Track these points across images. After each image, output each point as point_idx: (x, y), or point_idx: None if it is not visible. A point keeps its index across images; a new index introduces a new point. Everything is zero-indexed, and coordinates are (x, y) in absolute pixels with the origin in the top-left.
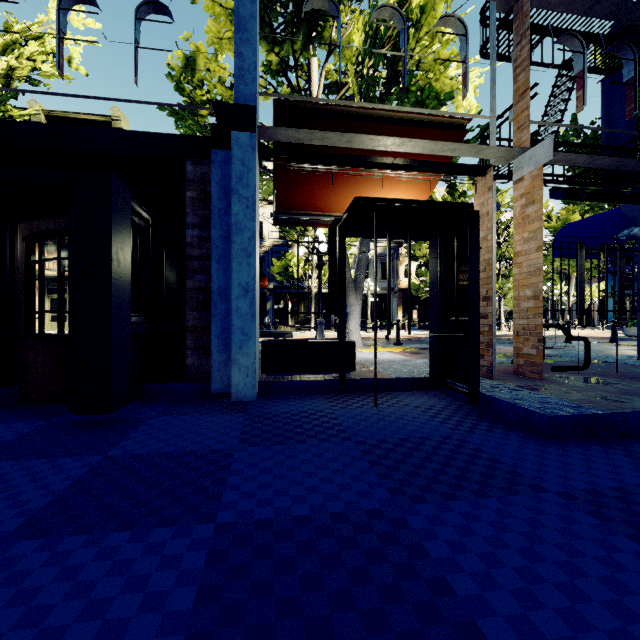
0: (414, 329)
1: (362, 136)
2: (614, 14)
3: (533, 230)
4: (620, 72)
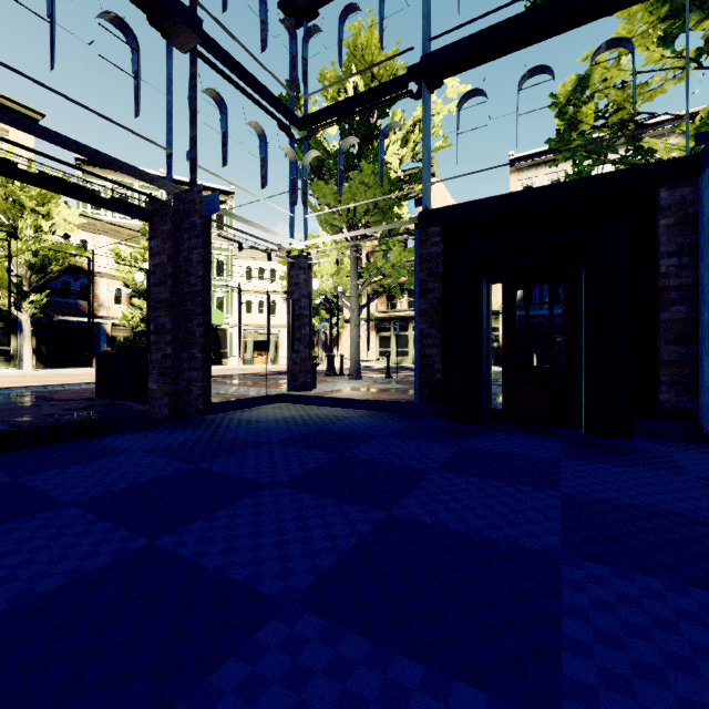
0: None
1: None
2: None
3: None
4: None
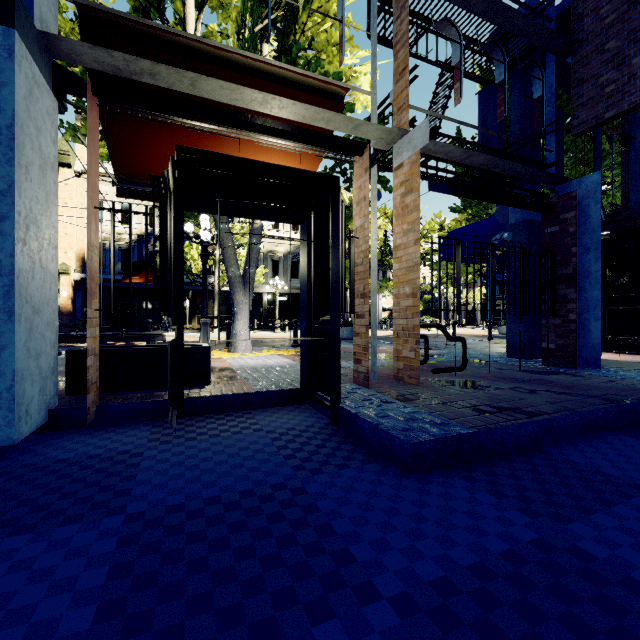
0: None
1: (209, 79)
2: (487, 13)
3: (412, 221)
4: (494, 86)
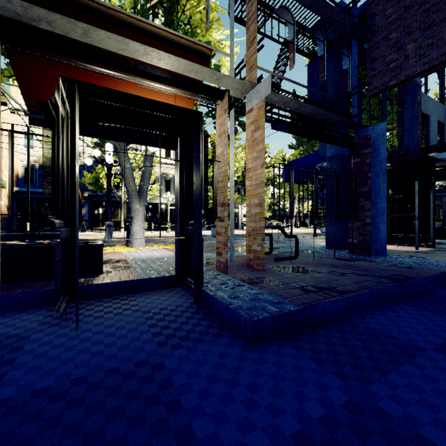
0: (204, 229)
1: (98, 30)
2: (312, 6)
3: (259, 150)
4: (317, 61)
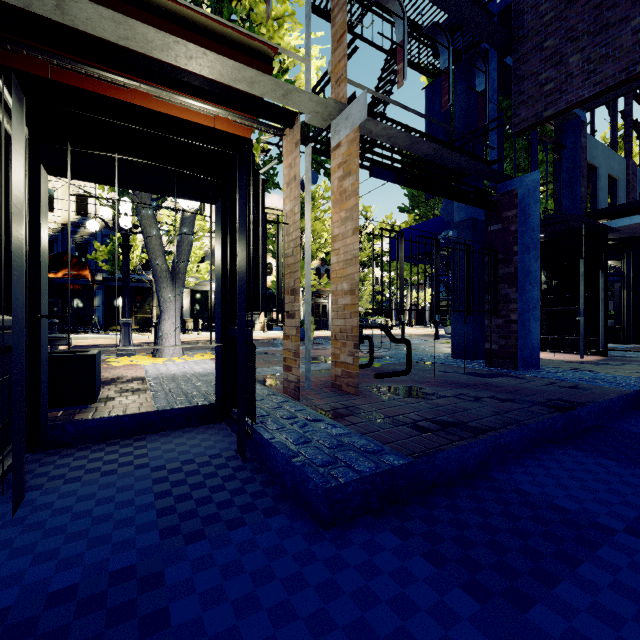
0: (277, 329)
1: (81, 1)
2: None
3: (350, 208)
4: (439, 82)
